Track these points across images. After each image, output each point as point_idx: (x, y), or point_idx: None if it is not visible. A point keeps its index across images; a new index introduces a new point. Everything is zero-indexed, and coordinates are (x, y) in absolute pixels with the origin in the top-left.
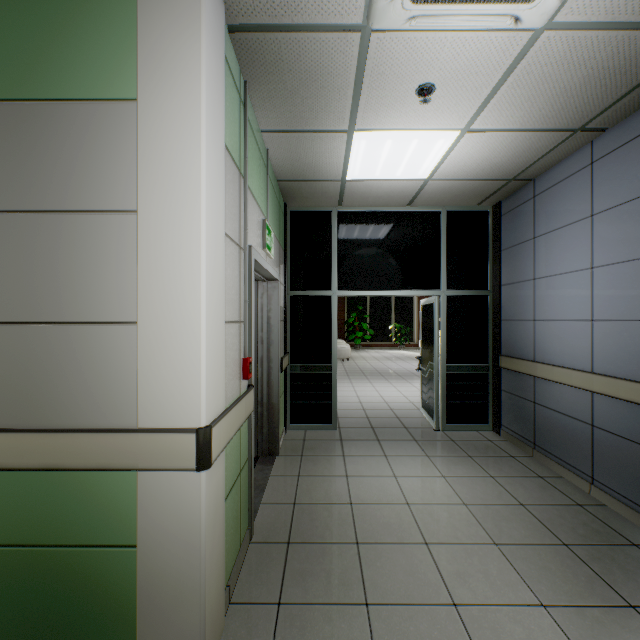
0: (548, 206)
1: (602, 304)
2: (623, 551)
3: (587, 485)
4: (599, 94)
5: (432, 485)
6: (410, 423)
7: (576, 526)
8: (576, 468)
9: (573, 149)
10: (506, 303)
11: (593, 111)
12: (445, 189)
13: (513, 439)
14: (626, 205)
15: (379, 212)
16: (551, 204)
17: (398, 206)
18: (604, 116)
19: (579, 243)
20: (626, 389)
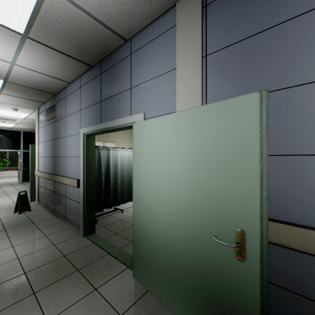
0: None
1: None
2: None
3: None
4: None
5: (11, 188)
6: (13, 183)
7: None
8: None
9: None
10: None
11: None
12: (20, 128)
13: None
14: None
15: (1, 129)
16: None
17: (7, 128)
18: None
19: None
20: None
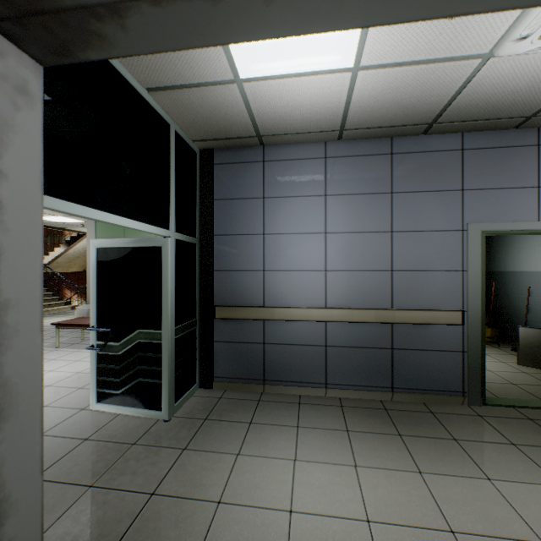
0: (282, 175)
1: (335, 259)
2: (395, 416)
3: (324, 390)
4: (386, 118)
5: (317, 477)
6: (124, 433)
7: (372, 419)
8: (312, 382)
9: (314, 140)
10: (223, 253)
11: (365, 125)
12: (220, 105)
13: (236, 385)
14: (353, 196)
15: (111, 65)
16: (285, 174)
17: (137, 79)
18: (357, 132)
19: (315, 213)
20: (359, 315)
